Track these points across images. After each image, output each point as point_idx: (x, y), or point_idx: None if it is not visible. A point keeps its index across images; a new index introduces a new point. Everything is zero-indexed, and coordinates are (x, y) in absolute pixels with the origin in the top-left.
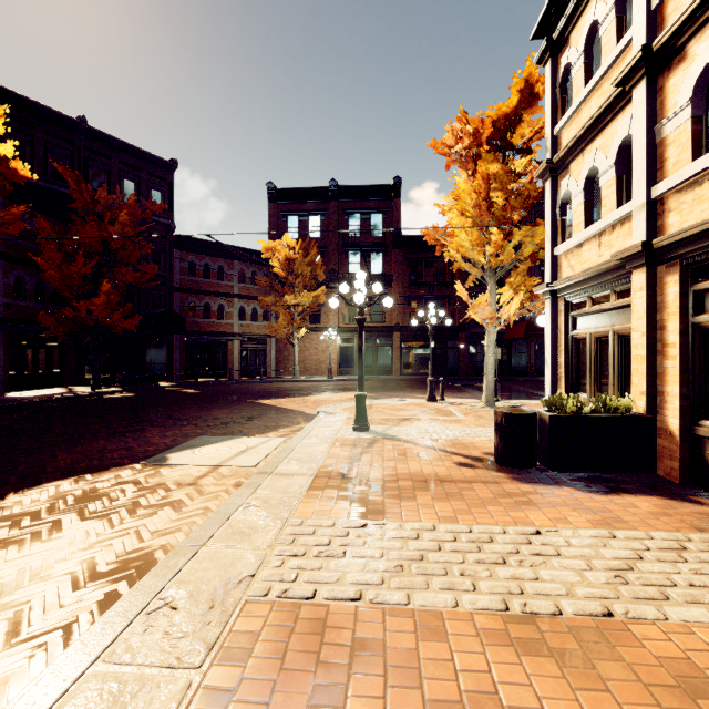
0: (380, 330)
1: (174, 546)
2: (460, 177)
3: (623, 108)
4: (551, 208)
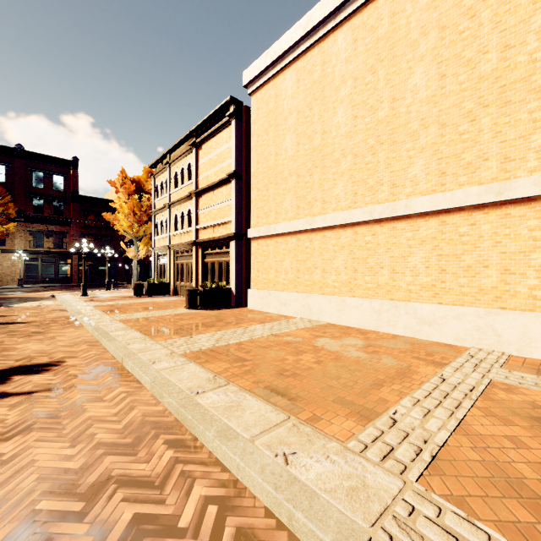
0: (62, 254)
1: (61, 309)
2: (123, 202)
3: (167, 210)
4: (154, 225)
